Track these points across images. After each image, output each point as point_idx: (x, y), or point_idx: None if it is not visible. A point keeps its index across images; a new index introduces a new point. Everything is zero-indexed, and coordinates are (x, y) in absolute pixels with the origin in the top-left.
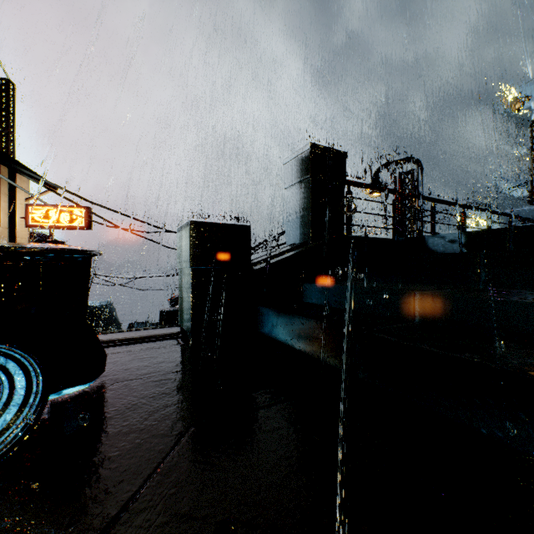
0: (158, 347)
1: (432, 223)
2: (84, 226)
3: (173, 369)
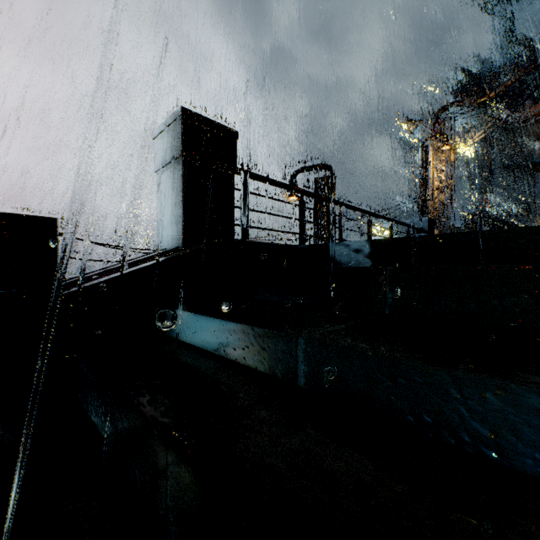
0: None
1: (341, 229)
2: None
3: None
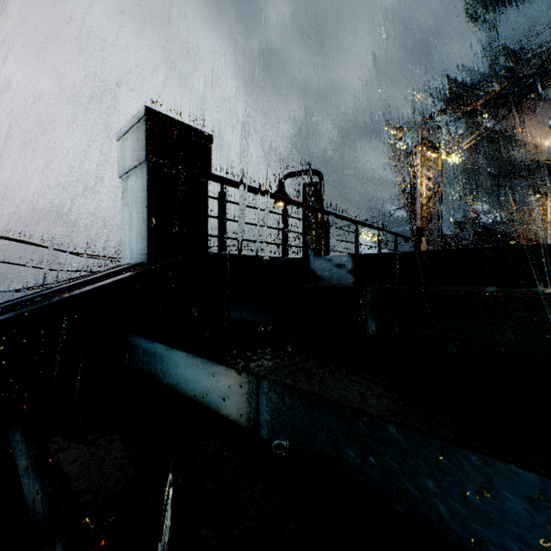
0: None
1: (327, 238)
2: None
3: None
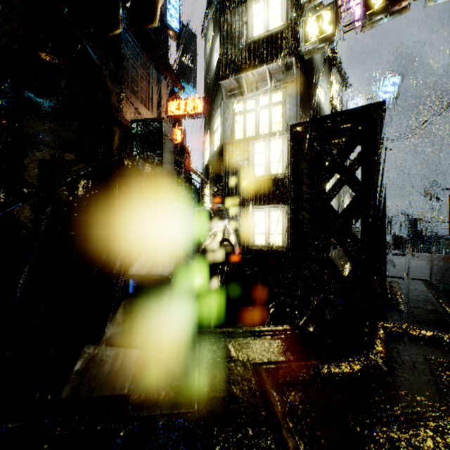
0: None
1: None
2: None
3: None
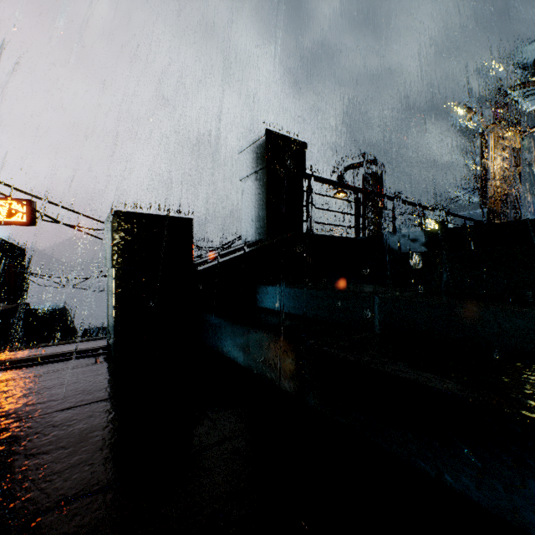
0: (63, 369)
1: (394, 222)
2: (26, 221)
3: (65, 404)
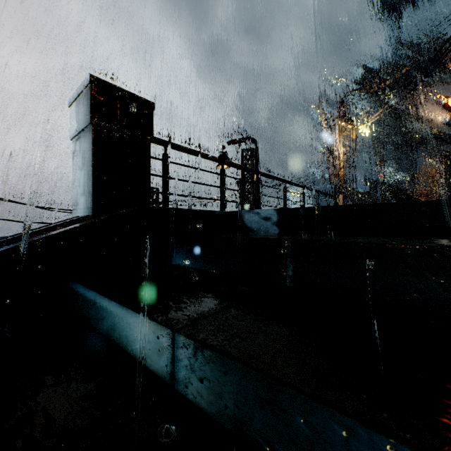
0: None
1: (259, 195)
2: None
3: None
